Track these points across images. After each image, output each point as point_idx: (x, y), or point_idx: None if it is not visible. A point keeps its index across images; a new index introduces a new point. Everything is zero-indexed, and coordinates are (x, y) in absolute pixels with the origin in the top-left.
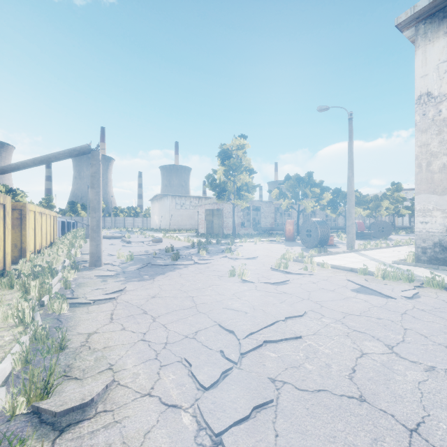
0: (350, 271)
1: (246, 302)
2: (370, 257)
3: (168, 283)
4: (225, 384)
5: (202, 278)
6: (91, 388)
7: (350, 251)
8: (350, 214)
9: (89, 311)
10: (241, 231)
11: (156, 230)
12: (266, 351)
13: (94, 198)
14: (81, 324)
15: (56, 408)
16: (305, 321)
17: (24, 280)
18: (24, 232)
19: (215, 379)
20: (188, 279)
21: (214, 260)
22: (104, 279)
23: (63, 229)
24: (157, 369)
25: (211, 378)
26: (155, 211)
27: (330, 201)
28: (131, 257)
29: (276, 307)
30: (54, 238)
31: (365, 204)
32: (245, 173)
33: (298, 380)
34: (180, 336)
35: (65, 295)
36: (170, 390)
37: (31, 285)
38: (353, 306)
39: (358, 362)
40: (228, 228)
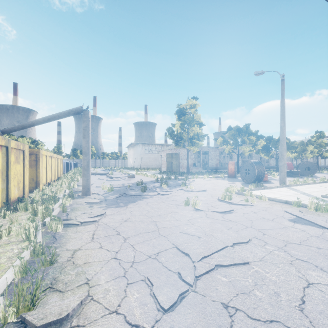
0: (285, 203)
1: (198, 227)
2: (300, 191)
3: (137, 209)
4: (182, 307)
5: (164, 206)
6: (69, 303)
7: (282, 186)
8: (283, 156)
9: (77, 231)
10: (193, 170)
11: (131, 169)
12: (218, 275)
13: (85, 145)
14: (70, 241)
15: (37, 321)
16: (250, 247)
17: (34, 205)
18: (38, 170)
19: (173, 301)
20: (153, 207)
21: (173, 192)
22: (91, 205)
23: (67, 168)
24: (124, 286)
25: (169, 300)
26: (130, 155)
27: (263, 146)
28: (111, 188)
29: (224, 233)
30: (60, 174)
31: (293, 148)
32: (196, 126)
33: (249, 307)
34: (145, 256)
35: (60, 217)
36: (134, 309)
37: (38, 209)
38: (292, 235)
39: (306, 292)
40: (183, 167)
